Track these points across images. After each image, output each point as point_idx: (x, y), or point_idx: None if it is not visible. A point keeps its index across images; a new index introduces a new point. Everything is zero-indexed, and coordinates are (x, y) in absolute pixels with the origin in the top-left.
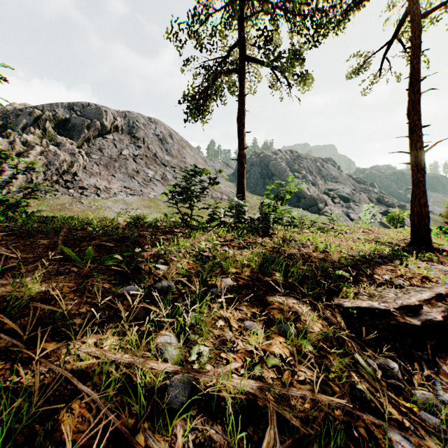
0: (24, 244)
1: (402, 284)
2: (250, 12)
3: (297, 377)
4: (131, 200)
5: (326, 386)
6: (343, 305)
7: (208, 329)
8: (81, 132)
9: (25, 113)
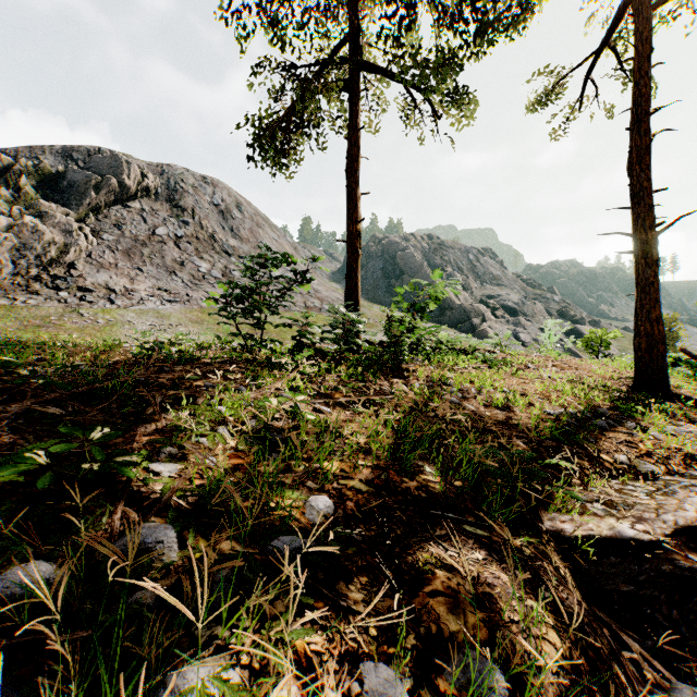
0: None
1: (653, 472)
2: None
3: None
4: (170, 310)
5: None
6: (564, 532)
7: None
8: (84, 196)
9: None
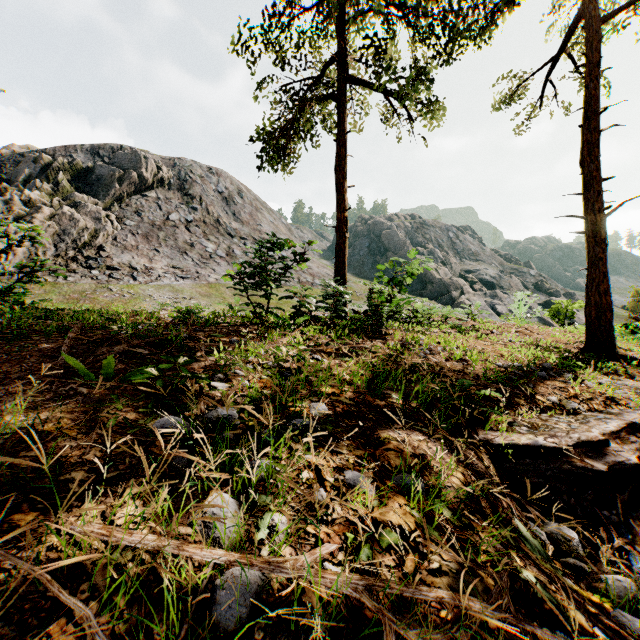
0: (9, 351)
1: (577, 409)
2: (353, 11)
3: (428, 564)
4: (183, 286)
5: (473, 578)
6: (492, 441)
7: (288, 485)
8: (110, 187)
9: (28, 160)
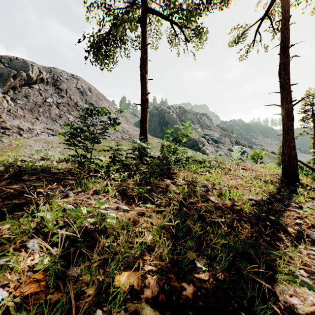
0: None
1: None
2: None
3: None
4: (52, 139)
5: None
6: (296, 309)
7: None
8: (7, 80)
9: None
